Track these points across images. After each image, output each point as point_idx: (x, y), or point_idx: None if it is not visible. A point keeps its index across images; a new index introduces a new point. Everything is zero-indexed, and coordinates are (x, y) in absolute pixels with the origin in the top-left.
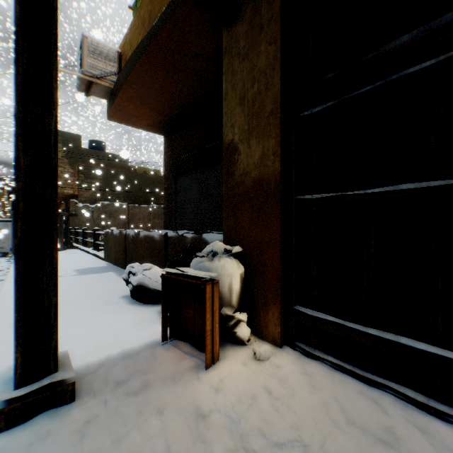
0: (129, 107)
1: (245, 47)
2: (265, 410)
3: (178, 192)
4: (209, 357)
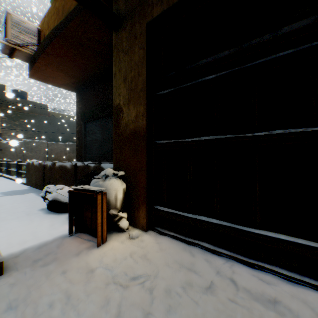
0: (48, 70)
1: (127, 47)
2: (129, 263)
3: (87, 134)
4: (100, 240)
